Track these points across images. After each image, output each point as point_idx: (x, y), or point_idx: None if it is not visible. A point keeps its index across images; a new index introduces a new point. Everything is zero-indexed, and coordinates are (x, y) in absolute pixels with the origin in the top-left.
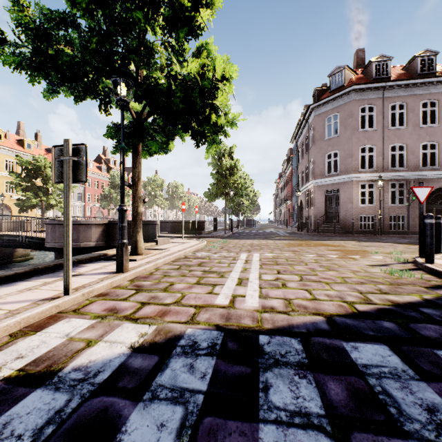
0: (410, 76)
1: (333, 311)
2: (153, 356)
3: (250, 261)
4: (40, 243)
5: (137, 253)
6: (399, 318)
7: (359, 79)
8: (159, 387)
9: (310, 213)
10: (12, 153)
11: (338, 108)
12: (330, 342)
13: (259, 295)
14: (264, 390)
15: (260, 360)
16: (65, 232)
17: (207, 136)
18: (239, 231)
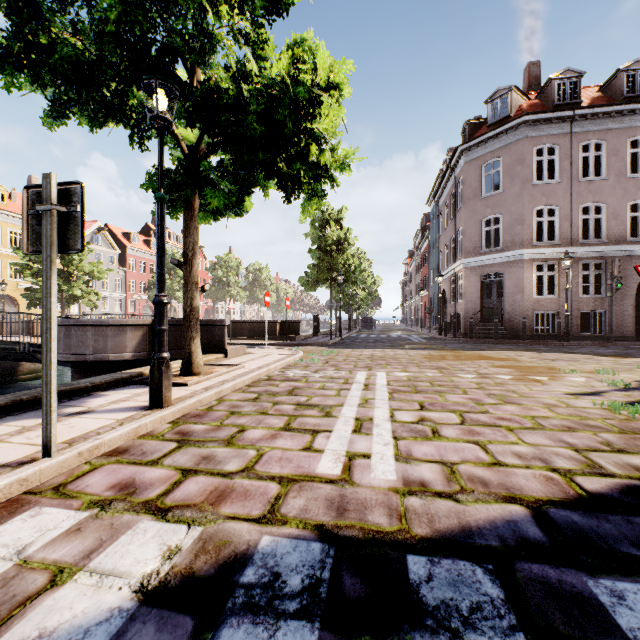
0: (611, 100)
1: (539, 491)
2: (183, 617)
3: (372, 385)
4: None
5: (191, 372)
6: None
7: (533, 106)
8: None
9: (458, 308)
10: (19, 221)
11: (500, 149)
12: (558, 577)
13: (395, 453)
14: None
15: (418, 634)
16: (45, 342)
17: (303, 184)
18: (352, 335)
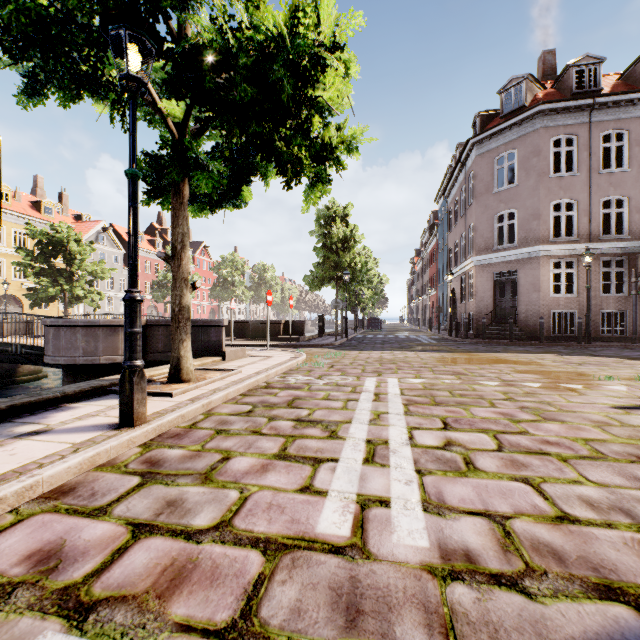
0: (634, 87)
1: None
2: None
3: (384, 395)
4: (43, 356)
5: (179, 378)
6: None
7: (549, 96)
8: None
9: (469, 307)
10: (23, 221)
11: (515, 141)
12: None
13: (421, 498)
14: None
15: None
16: None
17: (305, 165)
18: (358, 335)
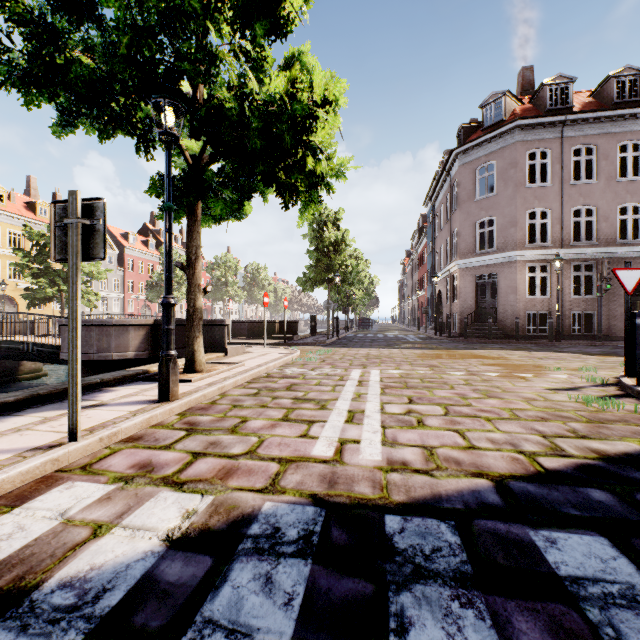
0: (602, 105)
1: (504, 469)
2: (203, 556)
3: (366, 382)
4: (54, 353)
5: (194, 369)
6: (615, 483)
7: (526, 111)
8: (208, 626)
9: (453, 308)
10: (18, 222)
11: (494, 153)
12: (507, 529)
13: (382, 439)
14: (399, 634)
15: (389, 566)
16: (71, 340)
17: (300, 191)
18: (349, 334)
